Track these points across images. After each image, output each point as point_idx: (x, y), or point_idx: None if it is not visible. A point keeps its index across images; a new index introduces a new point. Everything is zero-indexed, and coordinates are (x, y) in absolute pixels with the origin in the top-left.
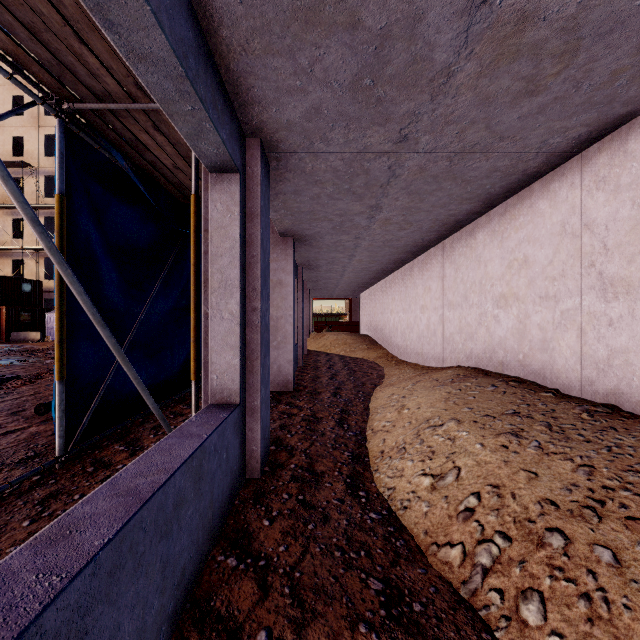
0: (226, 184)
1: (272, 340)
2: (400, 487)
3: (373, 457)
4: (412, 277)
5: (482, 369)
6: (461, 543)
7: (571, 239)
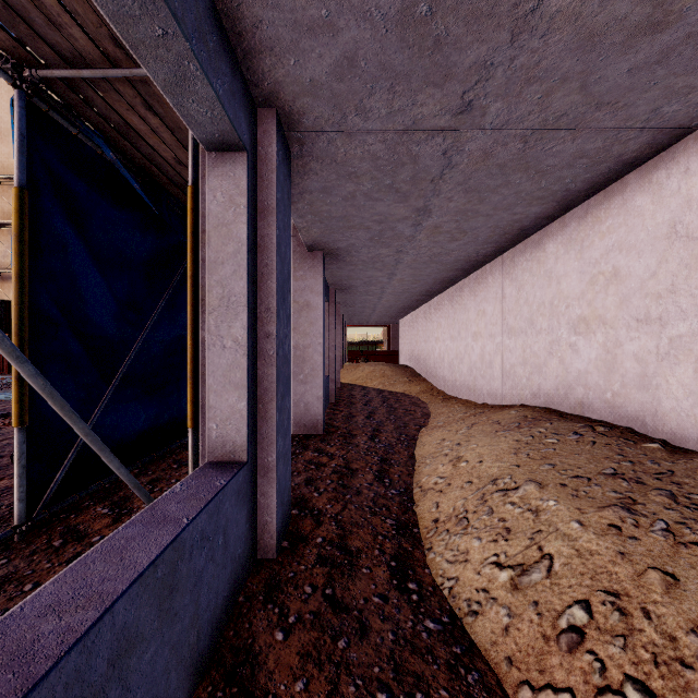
0: (229, 167)
1: (298, 373)
2: (465, 579)
3: (424, 528)
4: (462, 299)
5: (554, 409)
6: (570, 690)
7: (685, 243)
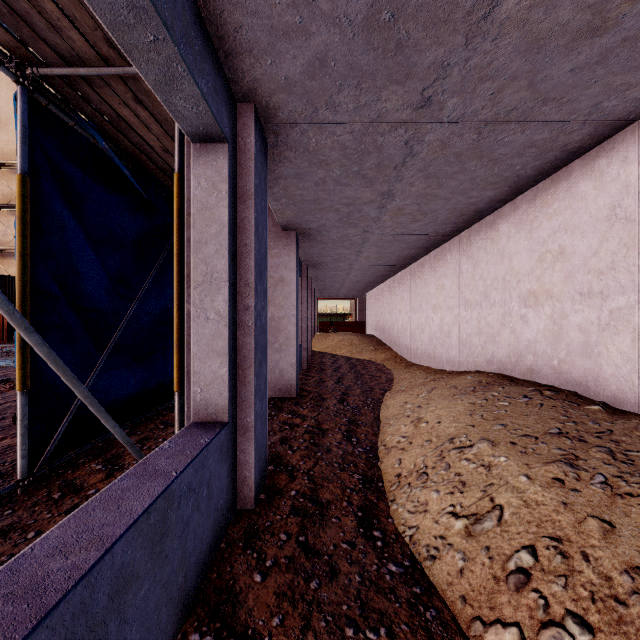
0: (212, 156)
1: (273, 342)
2: (424, 527)
3: (388, 482)
4: (423, 275)
5: (506, 375)
6: (517, 624)
7: (624, 224)
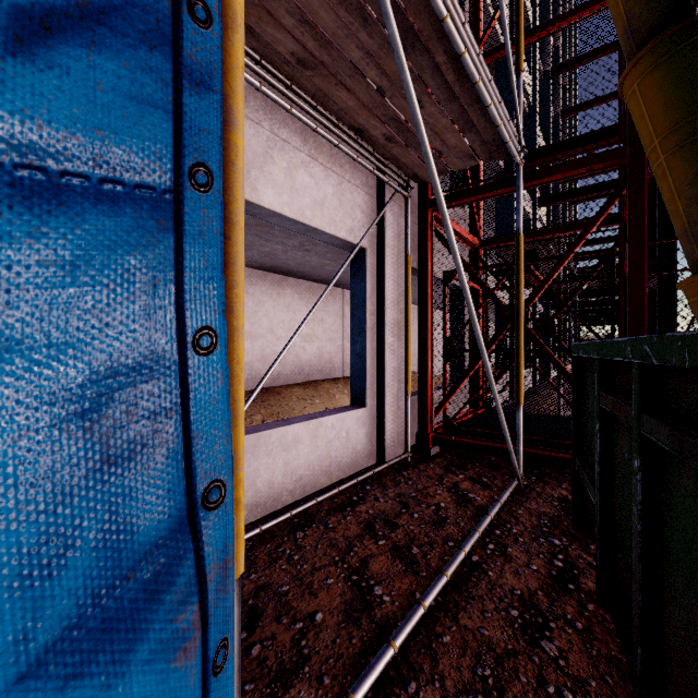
0: None
1: None
2: None
3: None
4: None
5: None
6: None
7: None
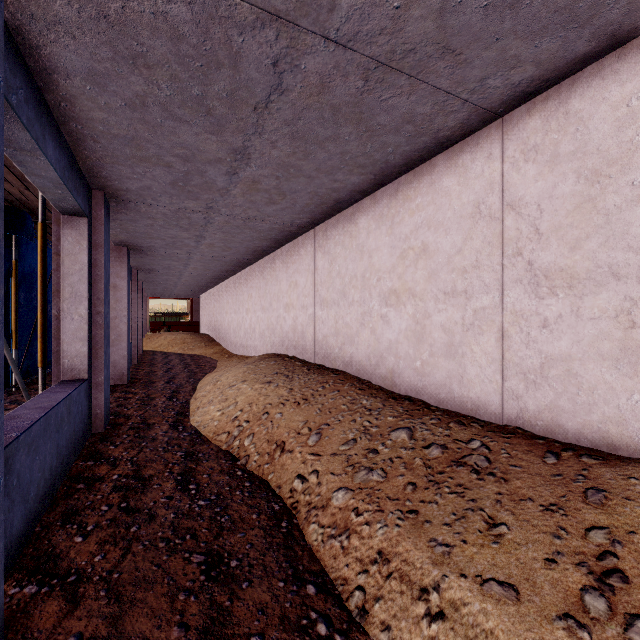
0: (76, 224)
1: None
2: (205, 419)
3: (192, 411)
4: (241, 285)
5: (278, 353)
6: (228, 430)
7: (312, 275)
